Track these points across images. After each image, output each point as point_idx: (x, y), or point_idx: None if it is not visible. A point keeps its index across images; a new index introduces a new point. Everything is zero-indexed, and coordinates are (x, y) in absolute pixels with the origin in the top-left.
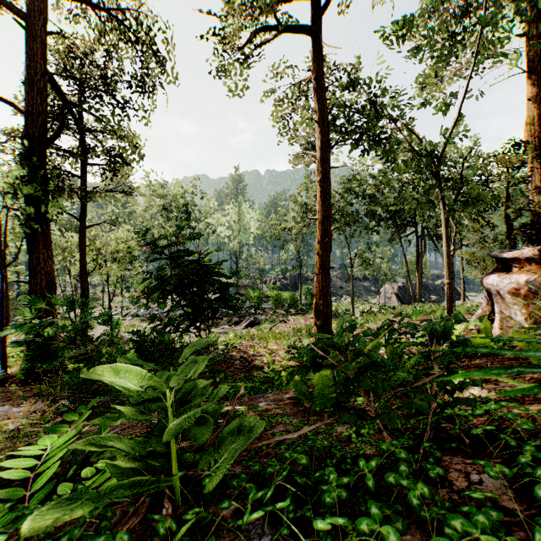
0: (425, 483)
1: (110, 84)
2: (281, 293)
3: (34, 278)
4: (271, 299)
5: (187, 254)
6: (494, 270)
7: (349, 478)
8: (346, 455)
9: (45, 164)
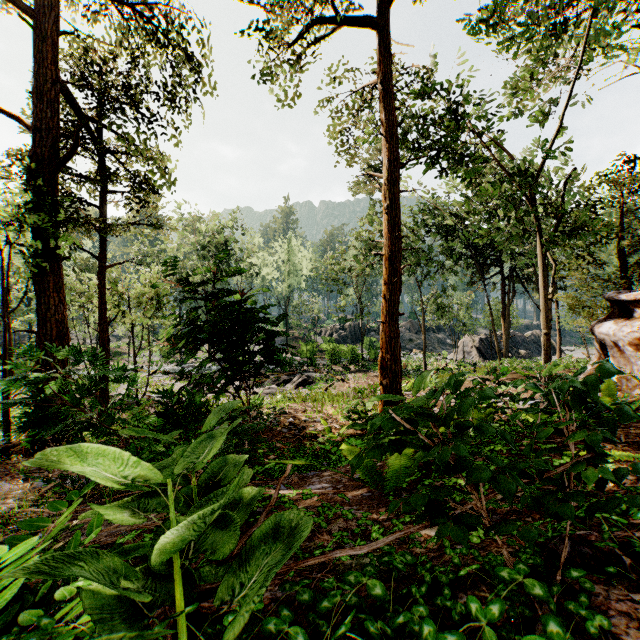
0: (573, 634)
1: (134, 95)
2: (339, 347)
3: (42, 327)
4: (327, 354)
5: (222, 295)
6: (609, 316)
7: (457, 634)
8: (439, 577)
9: (56, 190)
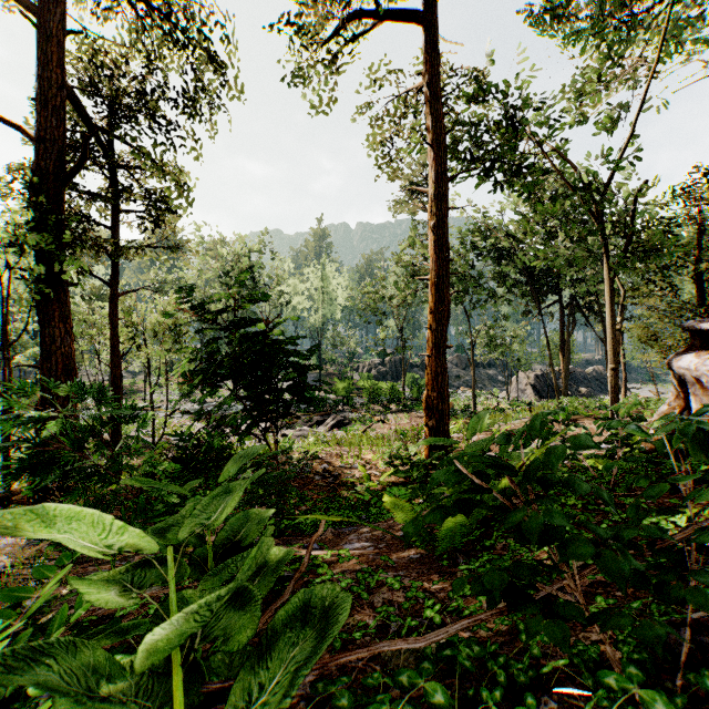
0: None
1: (149, 102)
2: (378, 384)
3: (47, 361)
4: (365, 392)
5: (246, 324)
6: (688, 349)
7: None
8: (516, 675)
9: (62, 208)
